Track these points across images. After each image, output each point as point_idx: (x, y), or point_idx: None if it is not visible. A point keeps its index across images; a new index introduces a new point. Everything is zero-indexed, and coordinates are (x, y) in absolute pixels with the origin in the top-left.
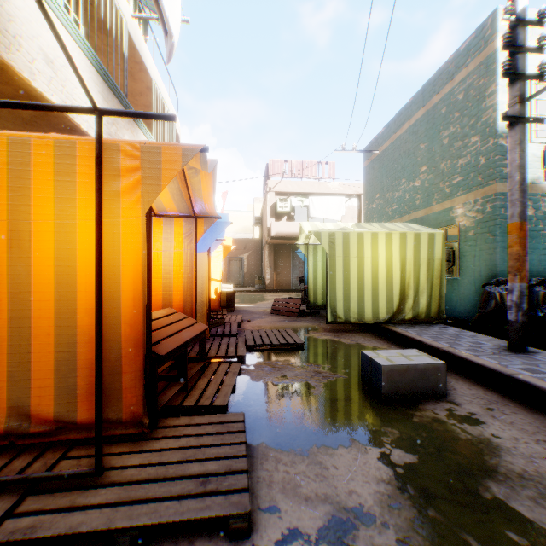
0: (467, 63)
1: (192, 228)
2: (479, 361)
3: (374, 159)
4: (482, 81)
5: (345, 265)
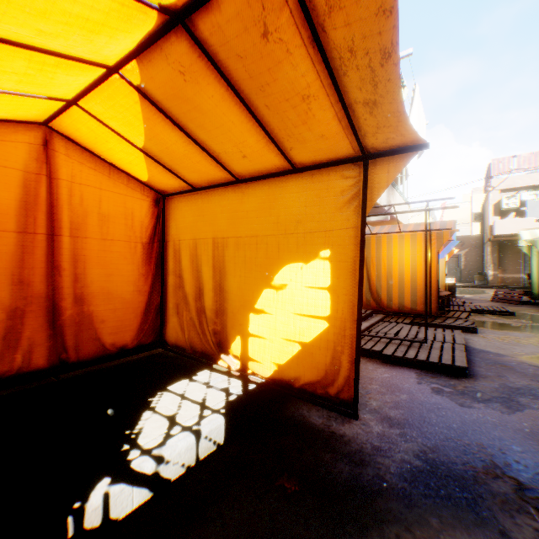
0: None
1: None
2: None
3: None
4: None
5: None
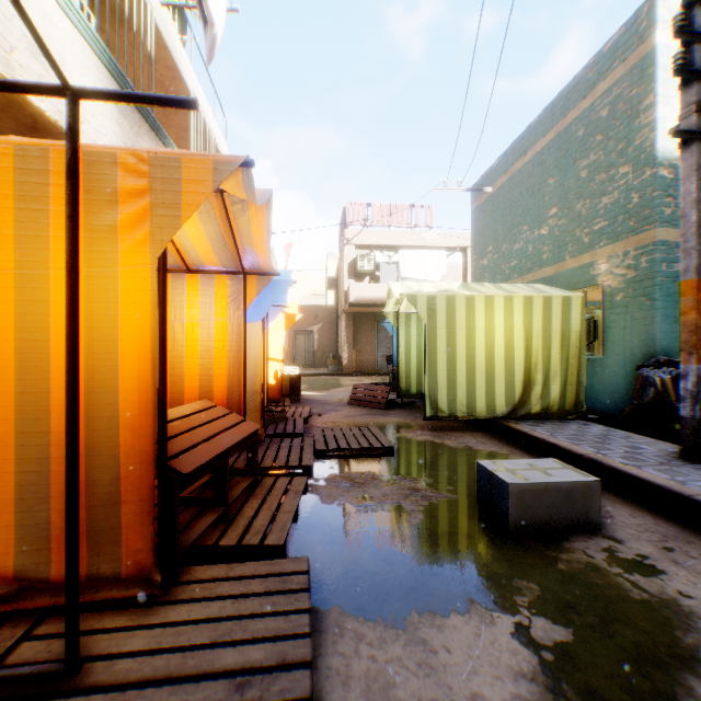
0: (614, 67)
1: (240, 288)
2: (643, 475)
3: (485, 201)
4: (635, 91)
5: (450, 340)
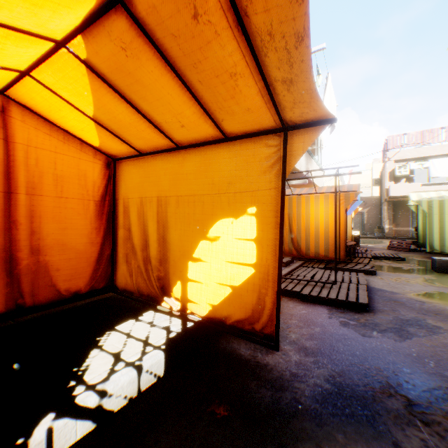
0: None
1: None
2: None
3: None
4: None
5: (440, 219)
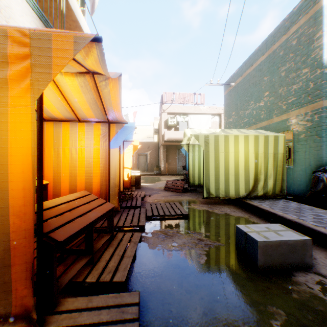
0: (300, 19)
1: (107, 130)
2: None
3: (231, 90)
4: (311, 30)
5: (216, 158)
